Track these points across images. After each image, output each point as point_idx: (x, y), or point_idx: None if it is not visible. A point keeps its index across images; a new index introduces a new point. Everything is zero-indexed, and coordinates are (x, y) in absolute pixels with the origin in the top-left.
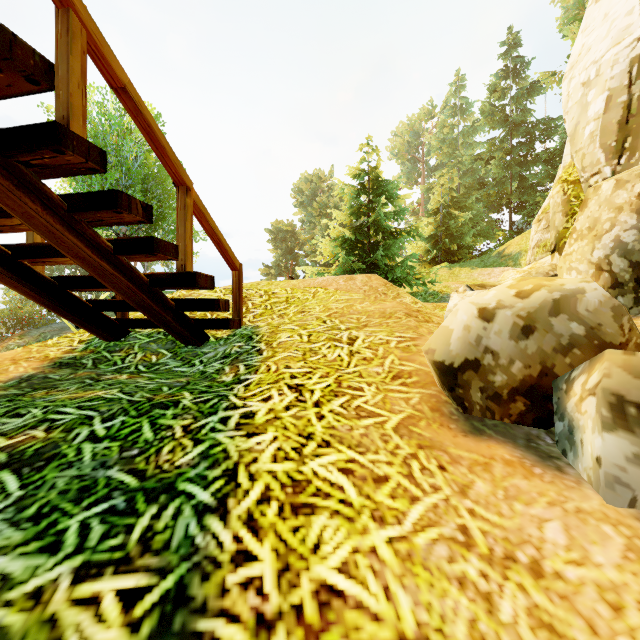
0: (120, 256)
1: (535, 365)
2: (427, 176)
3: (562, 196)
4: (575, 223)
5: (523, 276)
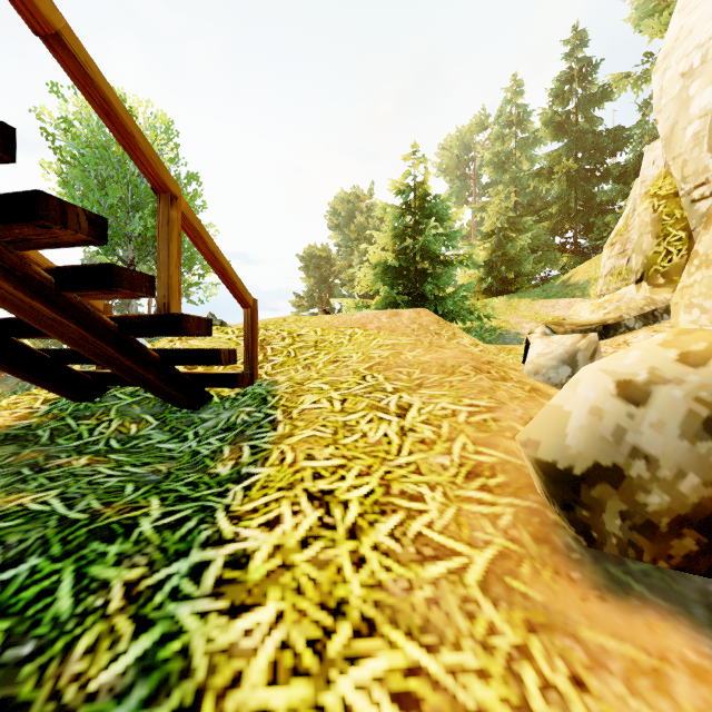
0: (67, 292)
1: None
2: (479, 195)
3: (651, 214)
4: (696, 245)
5: (610, 312)
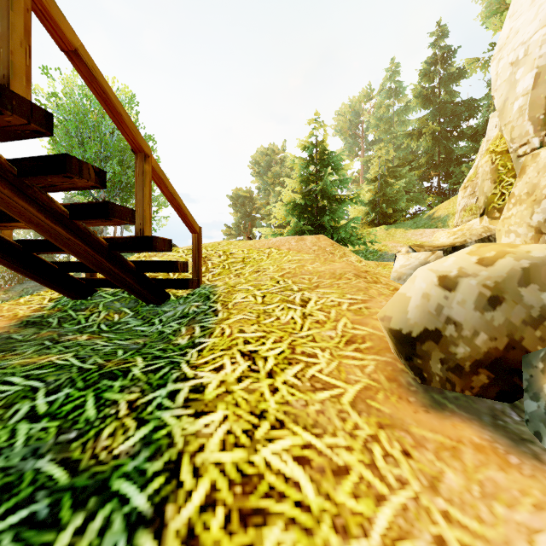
0: (77, 221)
1: (501, 337)
2: (366, 150)
3: (490, 165)
4: (513, 189)
5: (458, 237)
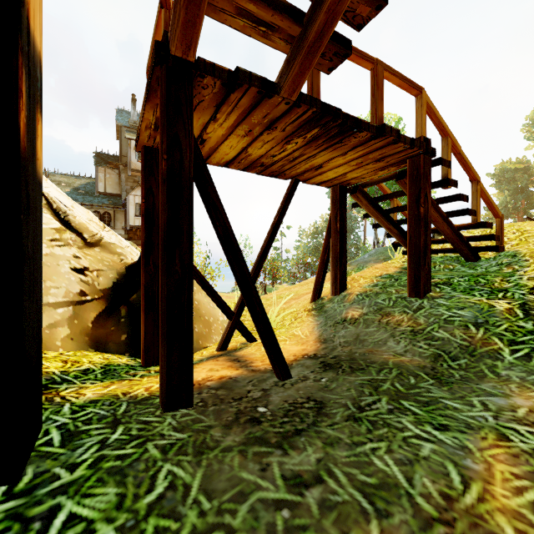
0: (448, 219)
1: None
2: None
3: None
4: None
5: None
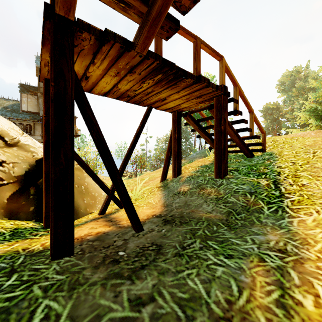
0: (237, 133)
1: None
2: None
3: None
4: None
5: None
